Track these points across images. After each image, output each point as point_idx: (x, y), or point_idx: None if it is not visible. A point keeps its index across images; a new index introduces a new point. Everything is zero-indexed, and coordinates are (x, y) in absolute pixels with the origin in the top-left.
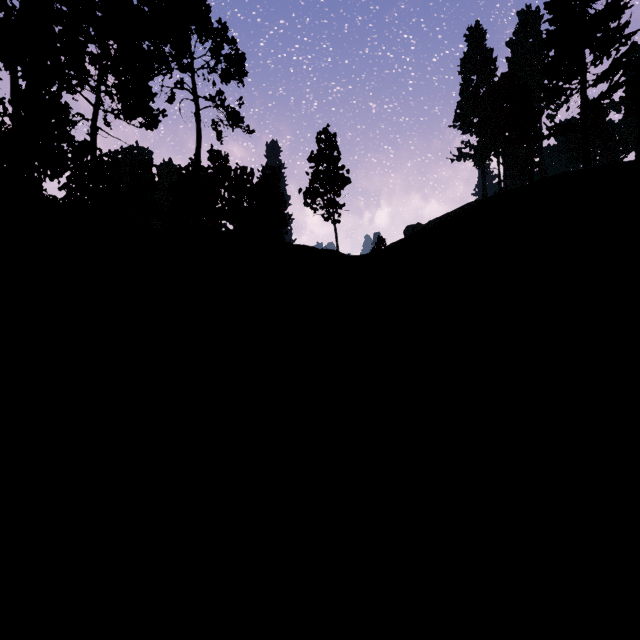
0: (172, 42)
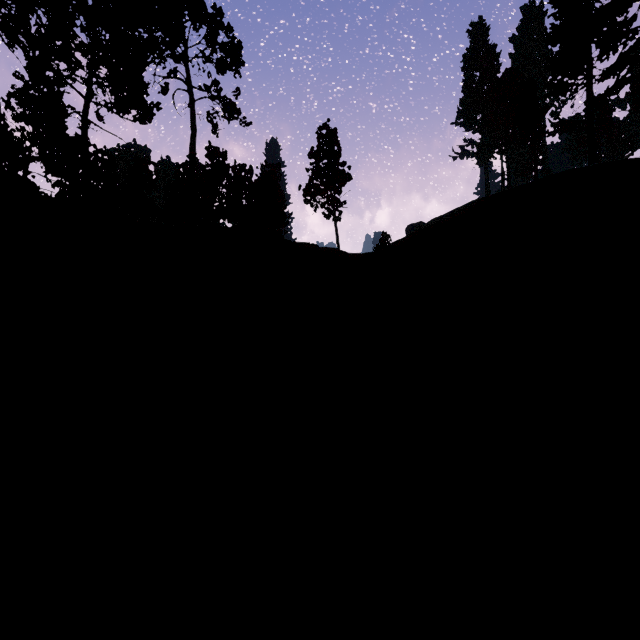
0: (165, 29)
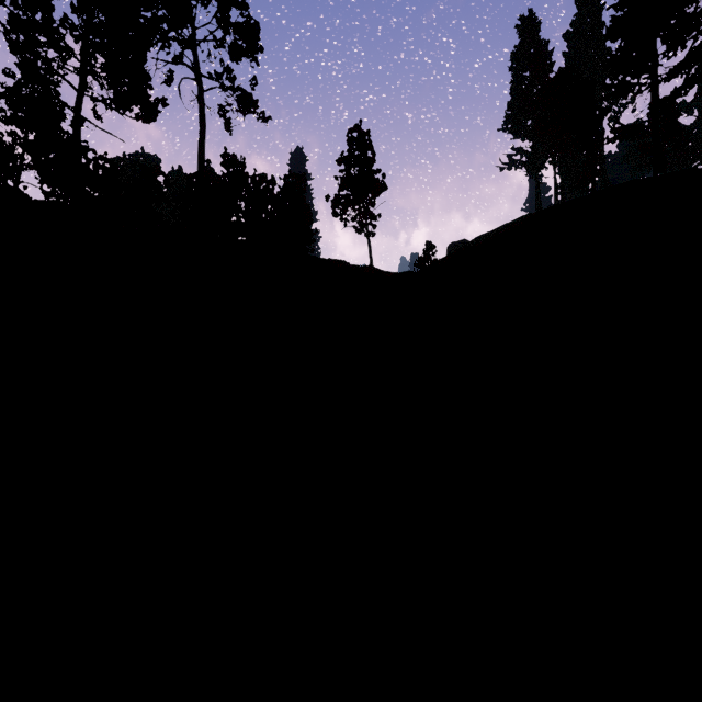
0: (168, 6)
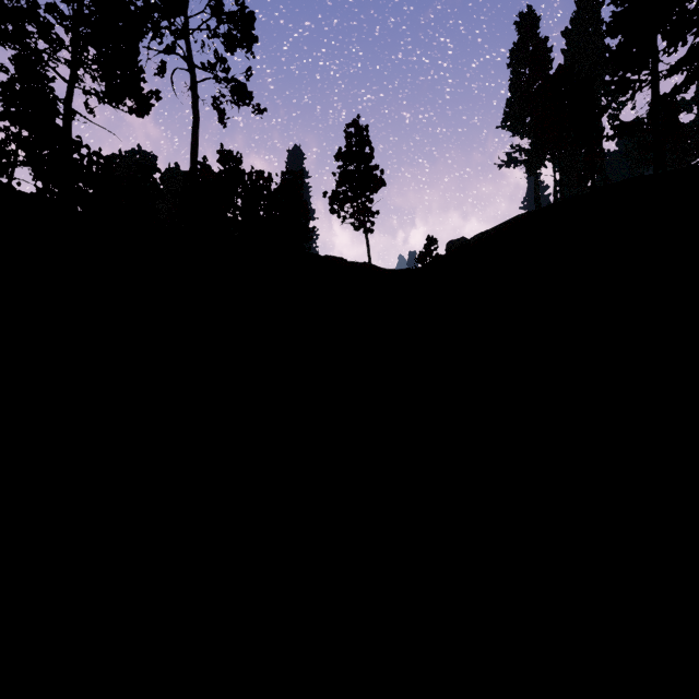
0: None
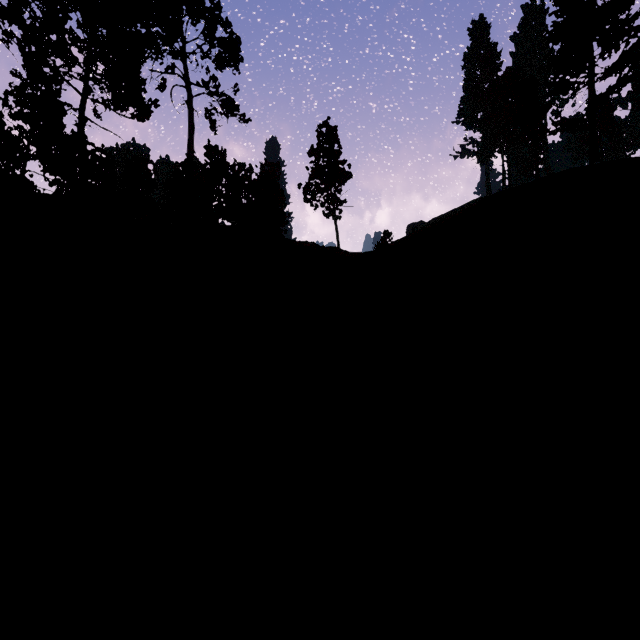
0: (162, 24)
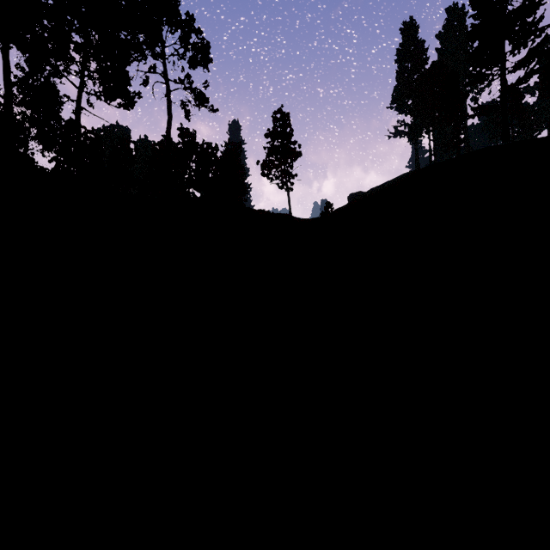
0: (146, 32)
